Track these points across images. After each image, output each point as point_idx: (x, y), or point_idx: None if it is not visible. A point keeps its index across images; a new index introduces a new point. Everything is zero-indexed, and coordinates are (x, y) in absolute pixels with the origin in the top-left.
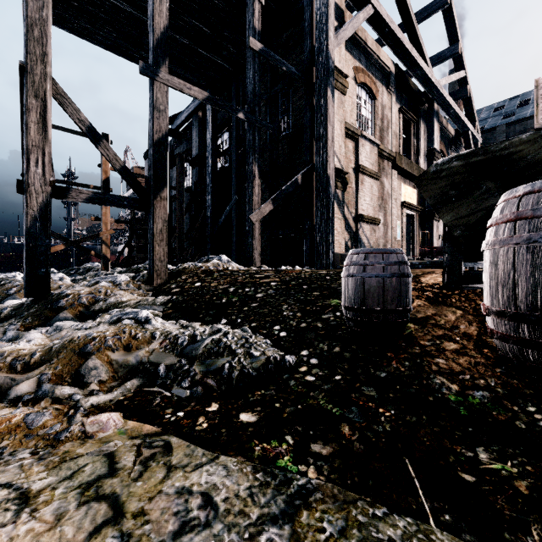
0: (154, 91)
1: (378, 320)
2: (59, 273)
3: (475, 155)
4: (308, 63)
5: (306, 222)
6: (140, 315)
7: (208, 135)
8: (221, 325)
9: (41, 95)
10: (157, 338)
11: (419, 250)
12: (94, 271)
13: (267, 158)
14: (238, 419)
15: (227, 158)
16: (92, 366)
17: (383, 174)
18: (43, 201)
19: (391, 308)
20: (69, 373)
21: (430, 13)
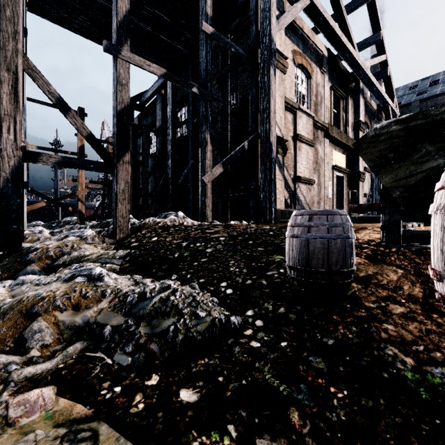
0: (117, 67)
1: (322, 281)
2: (39, 227)
3: (414, 119)
4: (254, 46)
5: (251, 182)
6: (93, 272)
7: (169, 109)
8: (171, 281)
9: (12, 69)
10: (107, 296)
11: (349, 206)
12: (72, 224)
13: (218, 128)
14: (177, 398)
15: (186, 129)
16: (37, 328)
17: (317, 142)
18: (15, 164)
19: (336, 270)
20: (12, 337)
21: (357, 6)
